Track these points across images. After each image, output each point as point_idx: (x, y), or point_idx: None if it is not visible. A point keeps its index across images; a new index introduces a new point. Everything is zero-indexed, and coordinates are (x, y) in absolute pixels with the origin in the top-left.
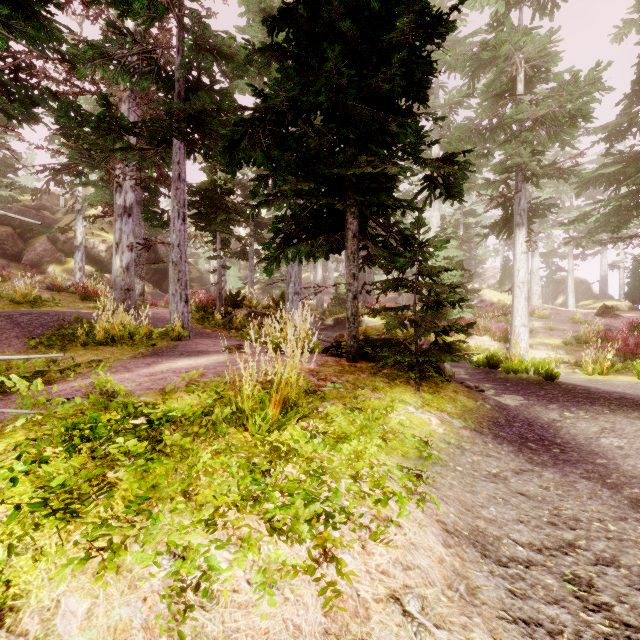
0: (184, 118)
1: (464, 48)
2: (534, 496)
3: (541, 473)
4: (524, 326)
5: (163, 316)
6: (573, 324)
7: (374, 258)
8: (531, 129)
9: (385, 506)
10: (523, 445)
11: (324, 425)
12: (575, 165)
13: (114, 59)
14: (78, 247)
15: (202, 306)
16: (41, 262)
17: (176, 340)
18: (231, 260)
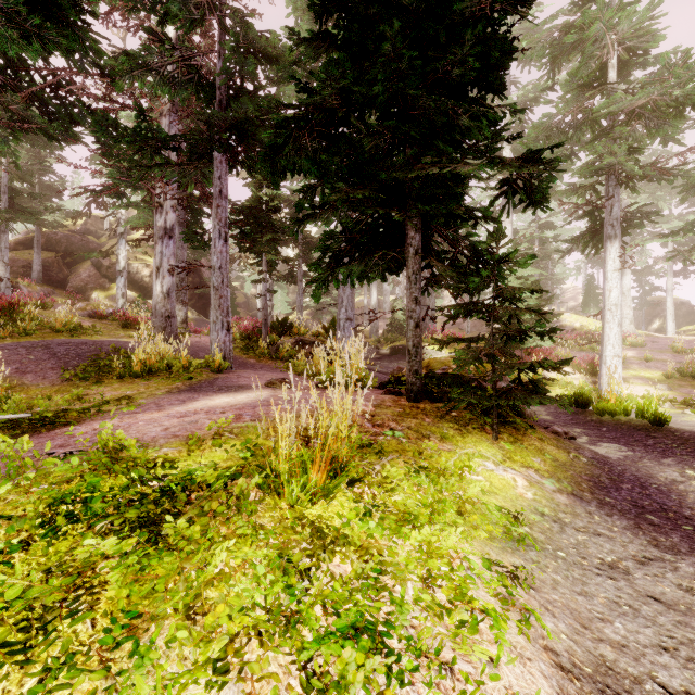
0: (226, 129)
1: (543, 33)
2: (674, 603)
3: (675, 564)
4: (617, 357)
5: (205, 345)
6: (674, 353)
7: (440, 279)
8: (626, 123)
9: (473, 635)
10: (640, 518)
11: (382, 494)
12: (682, 164)
13: (153, 69)
14: (121, 272)
15: (247, 334)
16: (85, 288)
17: (216, 372)
18: (279, 284)
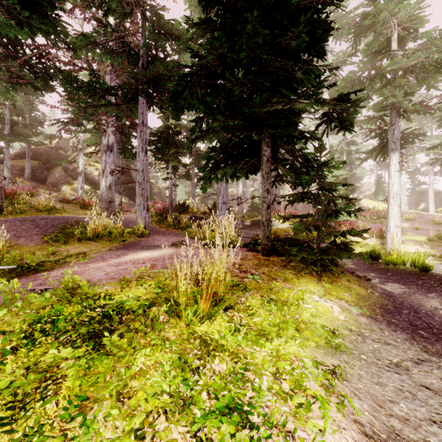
0: (146, 82)
1: (349, 19)
2: (439, 390)
3: (439, 364)
4: (397, 227)
5: (133, 219)
6: (434, 225)
7: (283, 177)
8: (403, 76)
9: (307, 413)
10: (415, 332)
11: (246, 317)
12: (440, 102)
13: (100, 44)
14: (80, 173)
15: (159, 212)
16: (58, 184)
17: (140, 237)
18: (180, 180)
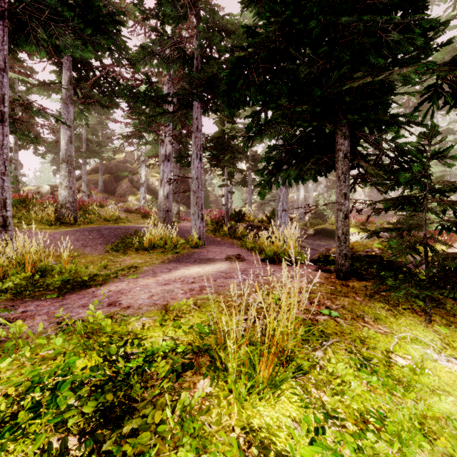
0: (200, 85)
1: None
2: None
3: None
4: None
5: (189, 228)
6: None
7: (366, 177)
8: None
9: None
10: None
11: (332, 399)
12: None
13: (156, 54)
14: (143, 184)
15: (215, 221)
16: (125, 194)
17: (194, 248)
18: (236, 187)
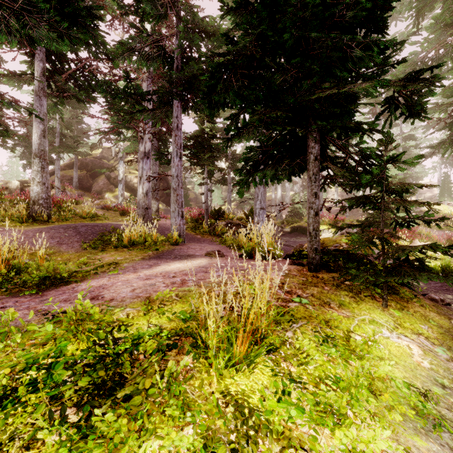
0: (180, 84)
1: None
2: None
3: None
4: None
5: (169, 226)
6: None
7: (334, 178)
8: None
9: None
10: None
11: (298, 368)
12: None
13: (136, 51)
14: (121, 181)
15: (195, 218)
16: (101, 191)
17: (174, 245)
18: (216, 185)
